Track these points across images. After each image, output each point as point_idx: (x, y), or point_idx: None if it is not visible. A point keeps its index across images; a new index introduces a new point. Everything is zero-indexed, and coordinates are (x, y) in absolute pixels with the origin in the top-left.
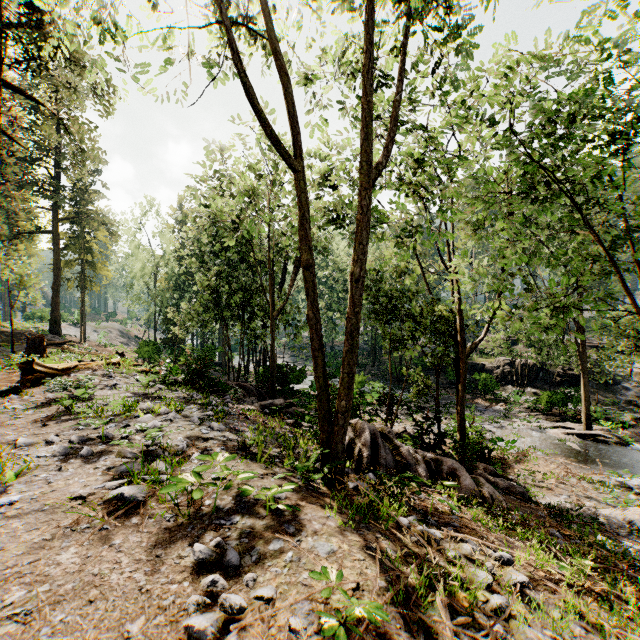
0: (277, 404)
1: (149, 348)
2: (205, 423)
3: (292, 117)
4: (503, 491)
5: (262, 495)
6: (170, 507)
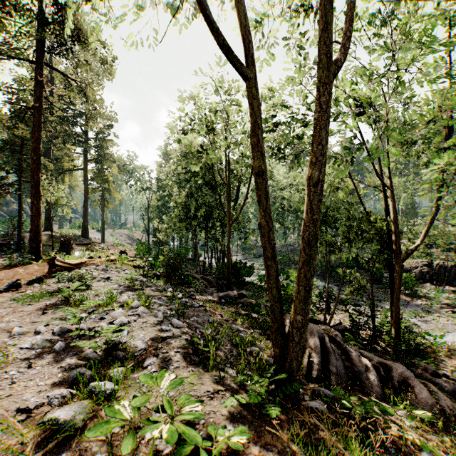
0: (231, 295)
1: (143, 248)
2: (167, 318)
3: (243, 27)
4: (448, 394)
5: (205, 454)
6: (105, 440)
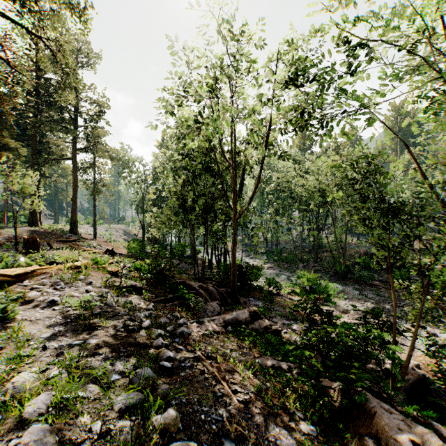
0: (241, 319)
1: (135, 245)
2: None
3: None
4: None
5: None
6: None
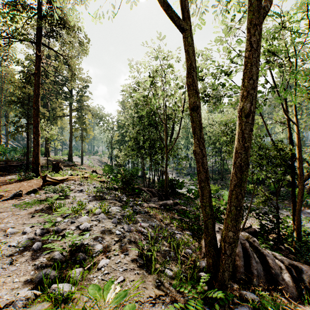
0: (169, 203)
1: (108, 168)
2: (120, 223)
3: None
4: None
5: None
6: None
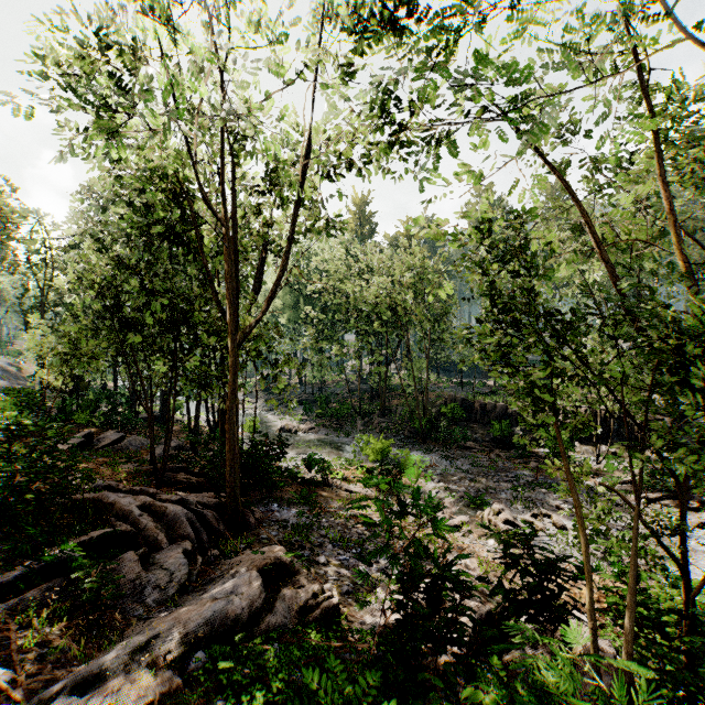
0: (239, 610)
1: (7, 403)
2: None
3: None
4: None
5: None
6: None
